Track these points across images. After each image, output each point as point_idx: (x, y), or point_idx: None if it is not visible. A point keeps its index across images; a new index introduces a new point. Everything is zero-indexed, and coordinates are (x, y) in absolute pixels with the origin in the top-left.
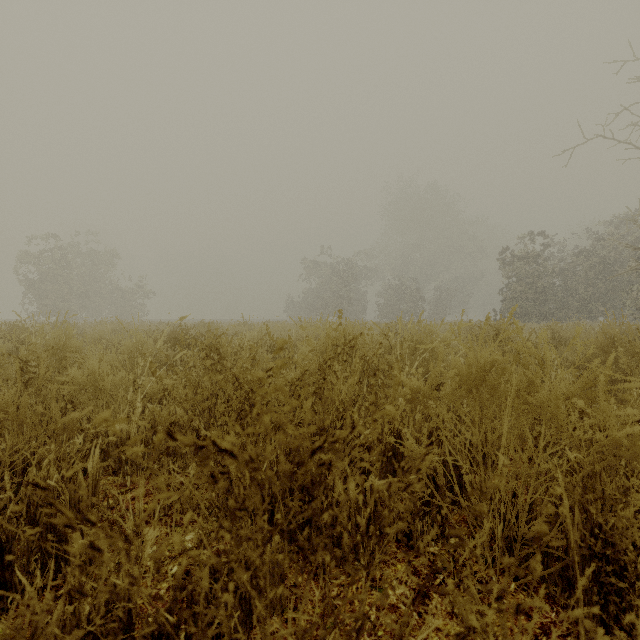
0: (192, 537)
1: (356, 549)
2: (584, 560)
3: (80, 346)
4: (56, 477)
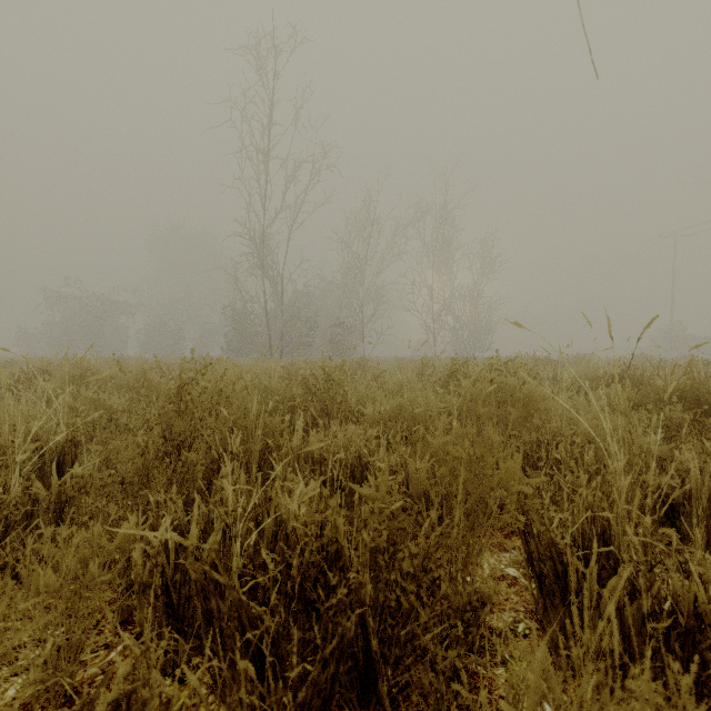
0: None
1: None
2: None
3: None
4: None
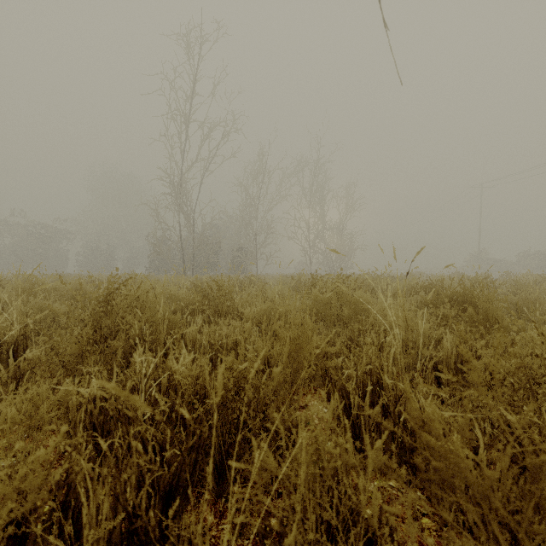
0: None
1: None
2: None
3: None
4: None
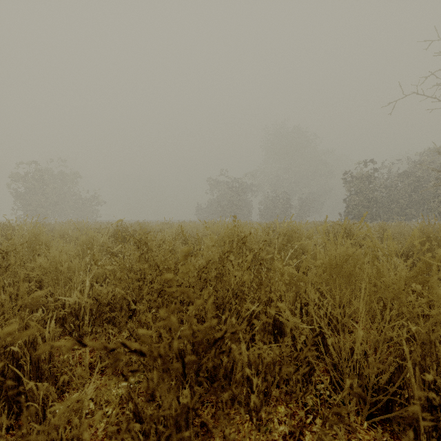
0: (124, 384)
1: (247, 396)
2: (423, 409)
3: (48, 240)
4: (20, 342)
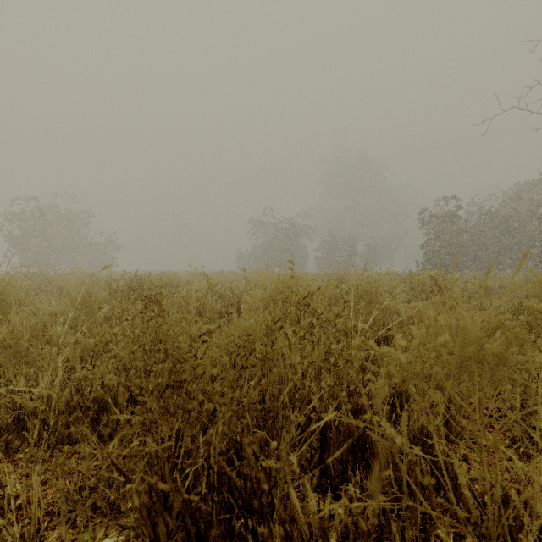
0: None
1: None
2: None
3: (22, 297)
4: None
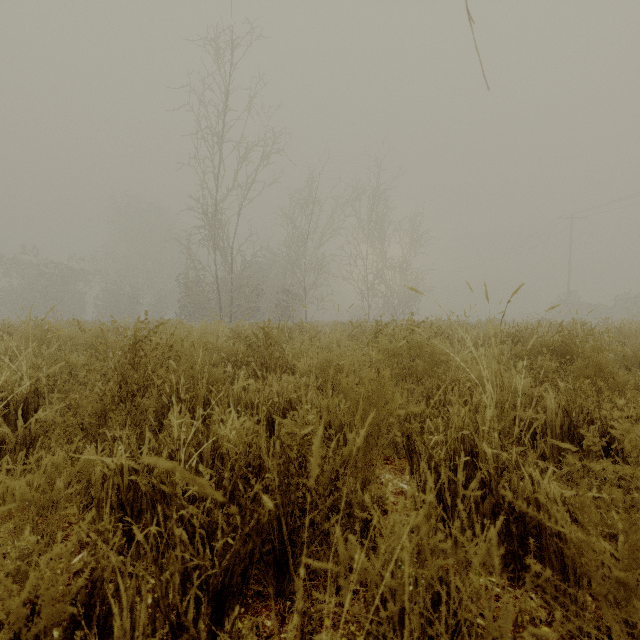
0: None
1: None
2: None
3: None
4: None
